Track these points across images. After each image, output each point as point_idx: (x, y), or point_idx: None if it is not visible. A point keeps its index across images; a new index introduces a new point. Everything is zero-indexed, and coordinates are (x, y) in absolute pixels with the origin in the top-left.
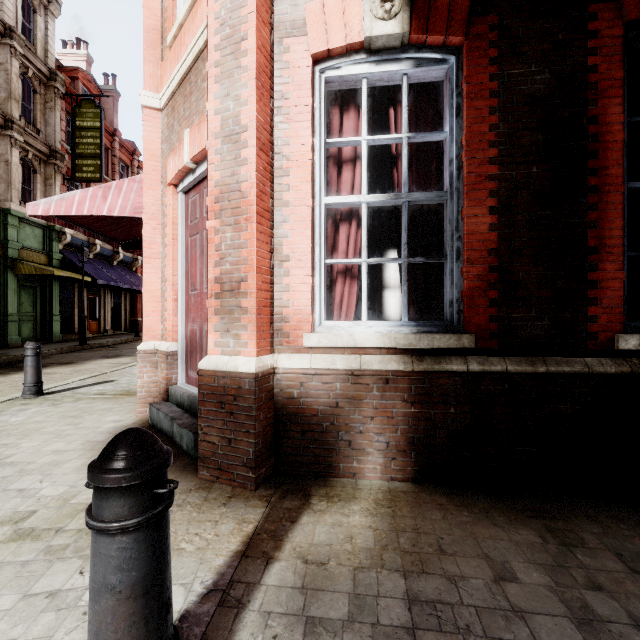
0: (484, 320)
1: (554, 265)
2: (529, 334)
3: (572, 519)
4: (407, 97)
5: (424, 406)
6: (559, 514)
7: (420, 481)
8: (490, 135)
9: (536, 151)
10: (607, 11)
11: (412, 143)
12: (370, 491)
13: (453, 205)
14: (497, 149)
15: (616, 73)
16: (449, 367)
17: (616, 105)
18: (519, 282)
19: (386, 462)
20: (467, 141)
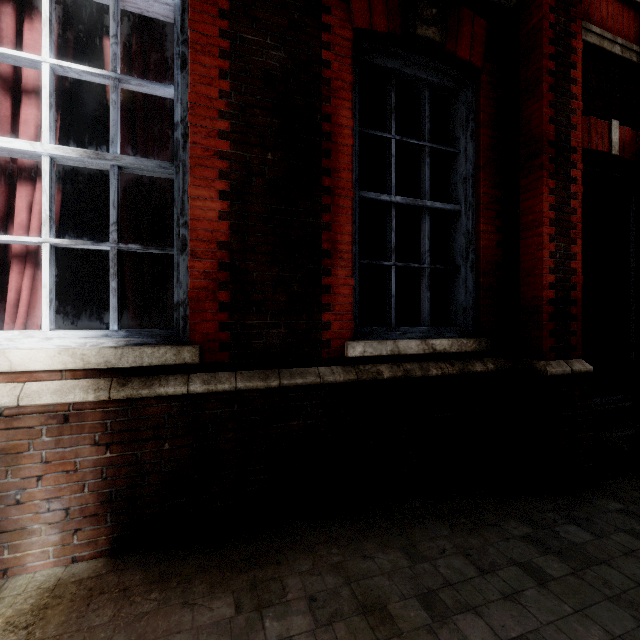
0: (213, 328)
1: (290, 267)
2: (265, 344)
3: (288, 557)
4: (117, 23)
5: (127, 447)
6: (277, 554)
7: (121, 551)
8: (220, 103)
9: (272, 136)
10: (339, 9)
11: (136, 93)
12: (16, 599)
13: (179, 182)
14: (229, 122)
15: (347, 76)
16: (163, 390)
17: (347, 109)
18: (254, 283)
19: (65, 538)
20: (192, 102)
